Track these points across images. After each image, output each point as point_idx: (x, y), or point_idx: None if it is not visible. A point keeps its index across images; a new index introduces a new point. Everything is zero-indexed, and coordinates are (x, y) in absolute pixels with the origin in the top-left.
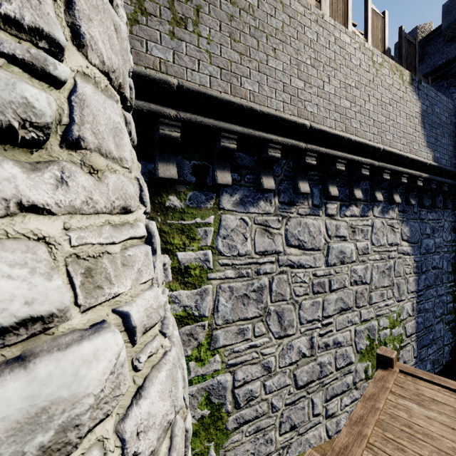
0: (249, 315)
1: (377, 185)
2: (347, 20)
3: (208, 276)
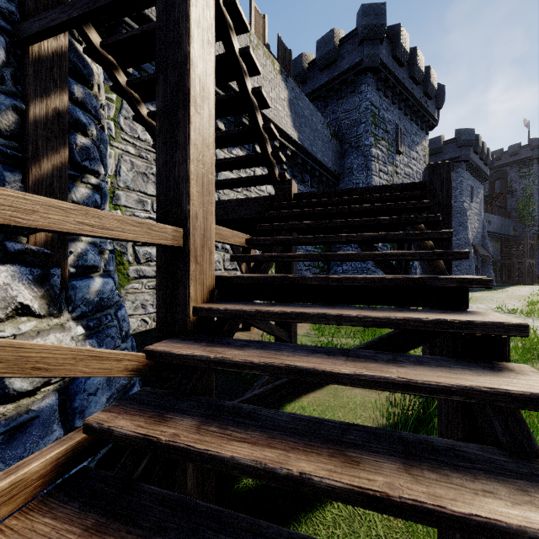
0: (149, 192)
1: None
2: None
3: (111, 143)
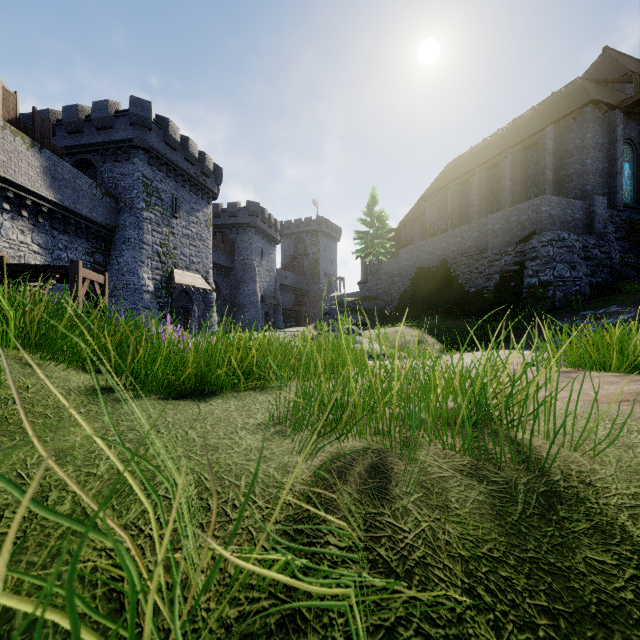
0: None
1: (5, 199)
2: None
3: None
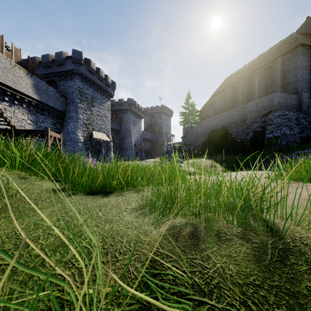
0: None
1: (15, 99)
2: (3, 47)
3: None
